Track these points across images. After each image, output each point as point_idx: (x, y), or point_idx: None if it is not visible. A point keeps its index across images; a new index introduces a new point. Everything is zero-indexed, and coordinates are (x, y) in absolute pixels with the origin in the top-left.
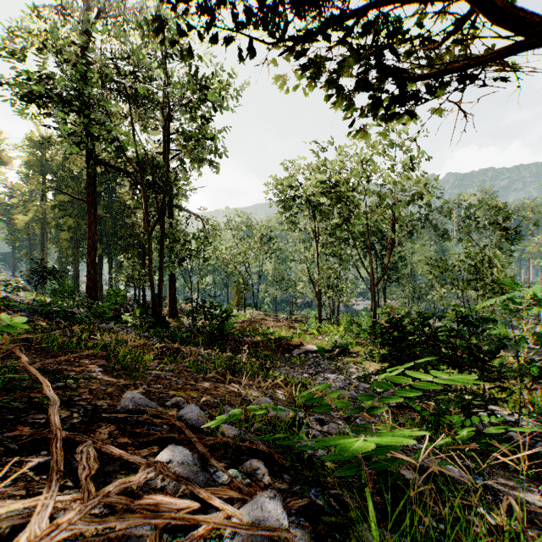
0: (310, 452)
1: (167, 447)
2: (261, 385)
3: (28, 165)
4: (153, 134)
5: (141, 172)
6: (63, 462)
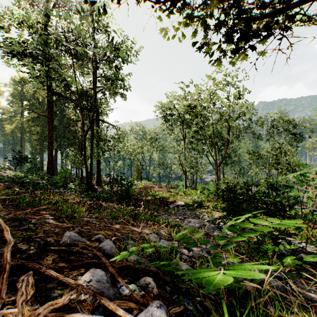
0: None
1: (89, 270)
2: (151, 226)
3: (13, 95)
4: (87, 77)
5: (79, 99)
6: (6, 290)
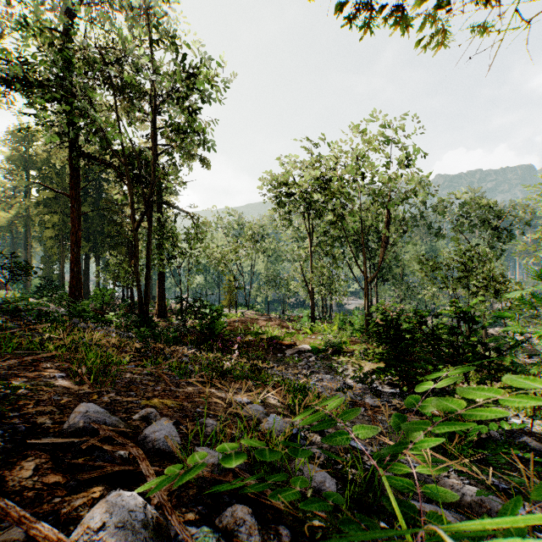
0: (314, 485)
1: (106, 496)
2: (252, 389)
3: (11, 160)
4: (142, 128)
5: (126, 164)
6: None
